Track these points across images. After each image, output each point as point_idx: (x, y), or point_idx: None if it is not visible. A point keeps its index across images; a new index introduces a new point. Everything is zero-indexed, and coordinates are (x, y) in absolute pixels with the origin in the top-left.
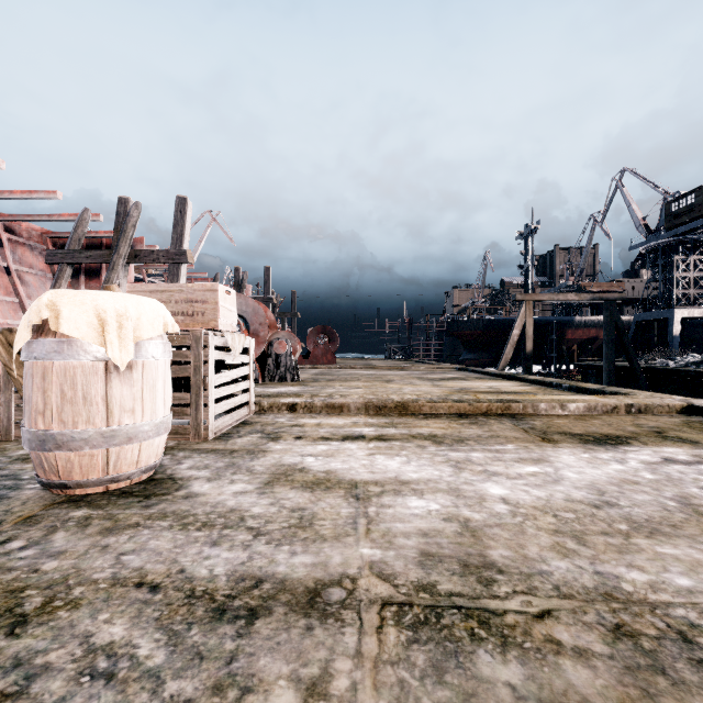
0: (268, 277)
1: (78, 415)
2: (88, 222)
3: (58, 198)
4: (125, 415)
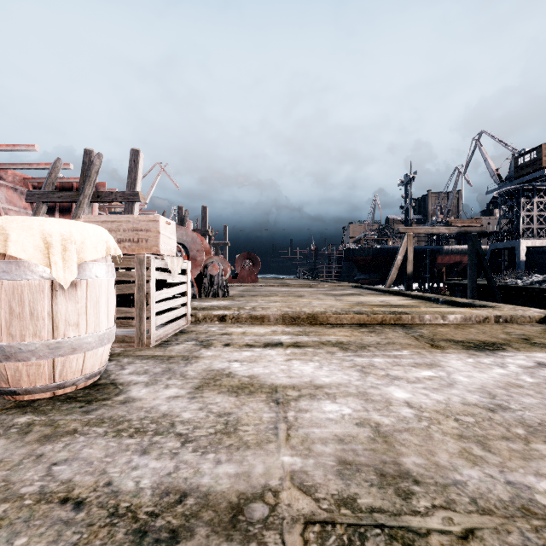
0: (205, 214)
1: (25, 329)
2: (60, 169)
3: (36, 150)
4: (70, 329)
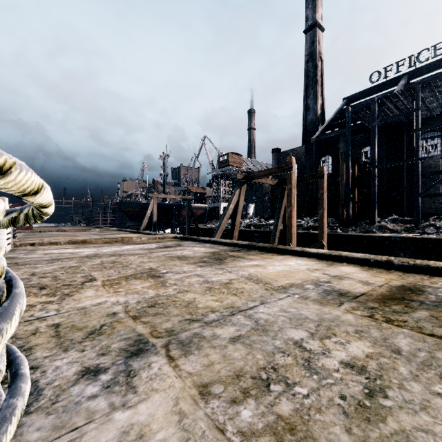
0: None
1: None
2: None
3: None
4: None
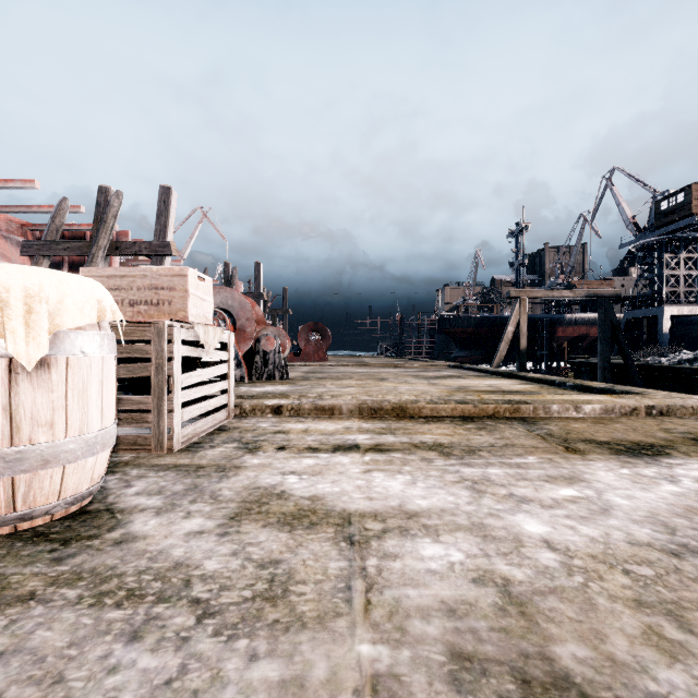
0: (258, 273)
1: None
2: (66, 212)
3: (36, 187)
4: (40, 430)
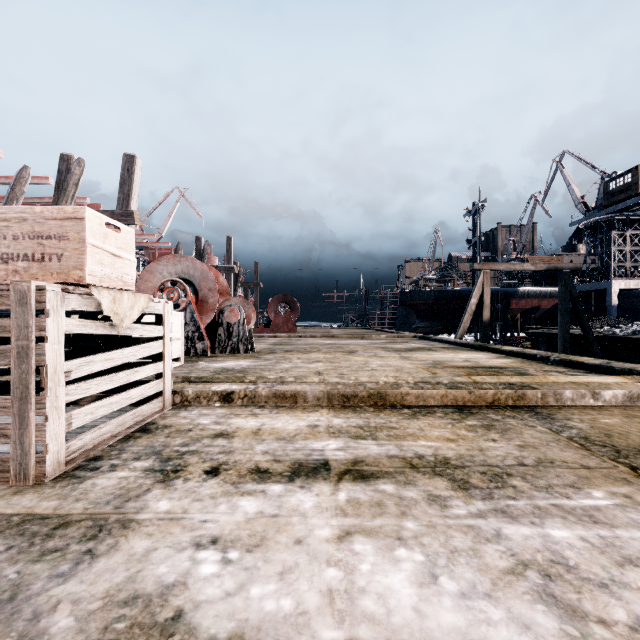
0: (229, 246)
1: None
2: (27, 180)
3: None
4: None
